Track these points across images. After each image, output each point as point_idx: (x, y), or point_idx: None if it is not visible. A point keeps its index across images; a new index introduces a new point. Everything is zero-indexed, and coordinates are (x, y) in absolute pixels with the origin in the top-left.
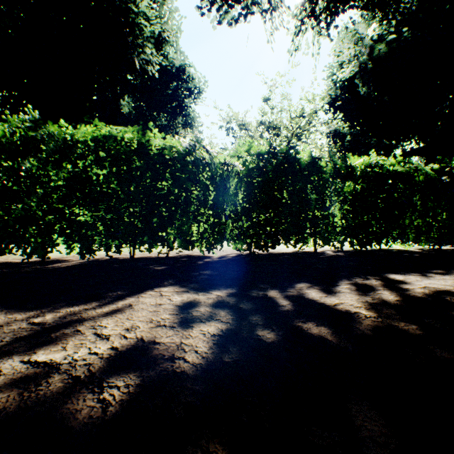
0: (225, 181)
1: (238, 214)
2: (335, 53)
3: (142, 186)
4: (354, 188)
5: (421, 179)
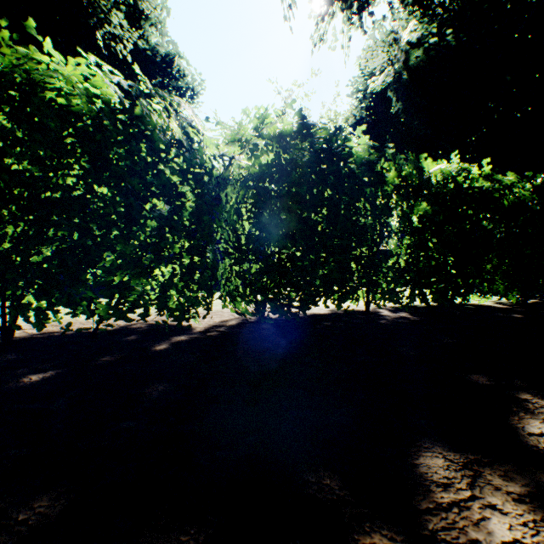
0: (217, 189)
1: (241, 249)
2: (366, 56)
3: (4, 175)
4: (427, 210)
5: (507, 204)
